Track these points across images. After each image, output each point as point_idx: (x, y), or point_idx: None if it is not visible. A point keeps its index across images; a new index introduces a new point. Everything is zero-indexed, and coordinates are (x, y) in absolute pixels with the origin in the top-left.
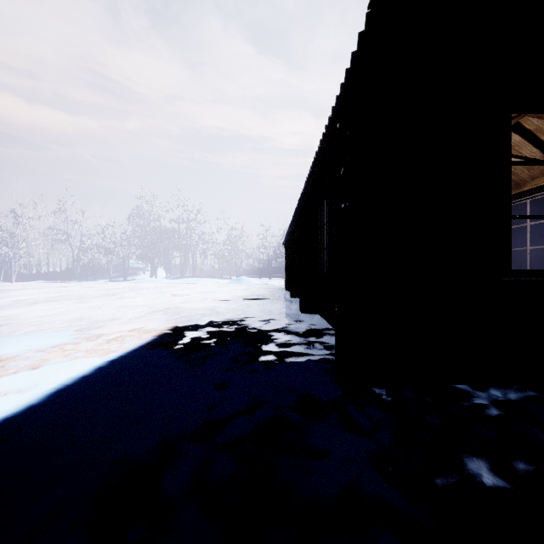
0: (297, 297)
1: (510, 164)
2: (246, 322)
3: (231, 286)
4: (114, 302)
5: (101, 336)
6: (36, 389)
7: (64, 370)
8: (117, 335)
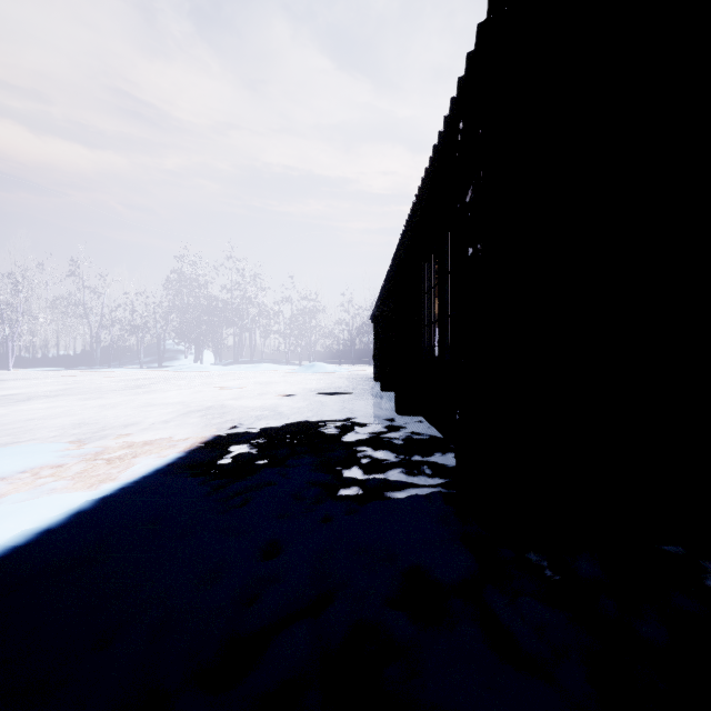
0: (391, 391)
1: None
2: (319, 429)
3: (301, 375)
4: (137, 397)
5: (102, 452)
6: None
7: (17, 518)
8: (127, 450)
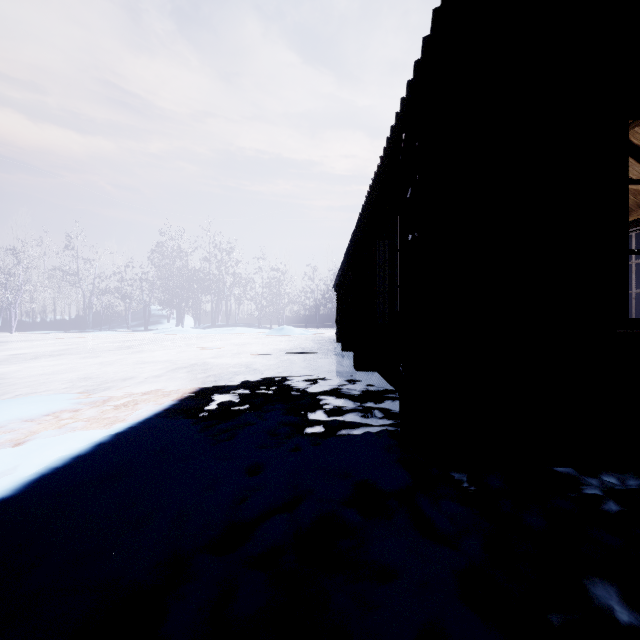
0: (351, 351)
1: (627, 183)
2: (289, 382)
3: (271, 337)
4: (130, 356)
5: (108, 400)
6: (13, 475)
7: (53, 447)
8: (129, 399)
